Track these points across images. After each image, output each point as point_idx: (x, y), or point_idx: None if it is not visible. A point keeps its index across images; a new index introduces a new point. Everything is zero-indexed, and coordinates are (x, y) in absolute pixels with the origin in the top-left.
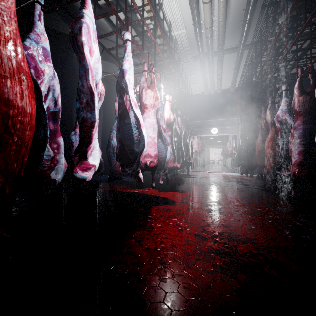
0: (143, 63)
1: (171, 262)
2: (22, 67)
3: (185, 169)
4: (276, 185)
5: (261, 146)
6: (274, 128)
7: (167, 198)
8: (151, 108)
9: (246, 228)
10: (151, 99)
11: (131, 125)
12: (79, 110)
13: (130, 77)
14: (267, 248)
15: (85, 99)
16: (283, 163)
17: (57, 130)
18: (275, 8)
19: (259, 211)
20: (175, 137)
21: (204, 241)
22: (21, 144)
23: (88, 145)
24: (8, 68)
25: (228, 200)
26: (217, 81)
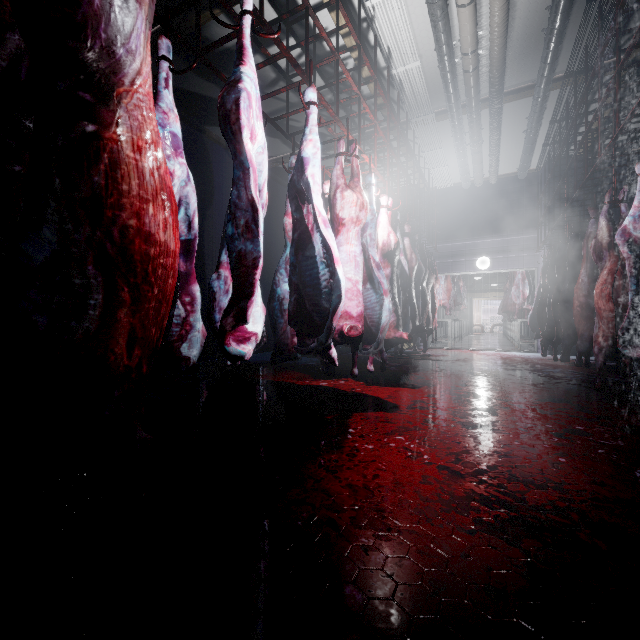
0: (338, 140)
1: (393, 510)
2: (168, 182)
3: (419, 343)
4: (625, 380)
5: (588, 296)
6: (618, 255)
7: (384, 399)
8: (354, 226)
9: (546, 461)
10: (353, 209)
11: (316, 259)
12: (233, 238)
13: (315, 171)
14: (590, 500)
15: (244, 219)
16: (637, 331)
17: (191, 272)
18: (619, 1)
19: (578, 431)
20: (398, 279)
21: (457, 479)
22: (164, 299)
23: (250, 299)
24: (151, 187)
25: (511, 407)
26: (489, 159)
